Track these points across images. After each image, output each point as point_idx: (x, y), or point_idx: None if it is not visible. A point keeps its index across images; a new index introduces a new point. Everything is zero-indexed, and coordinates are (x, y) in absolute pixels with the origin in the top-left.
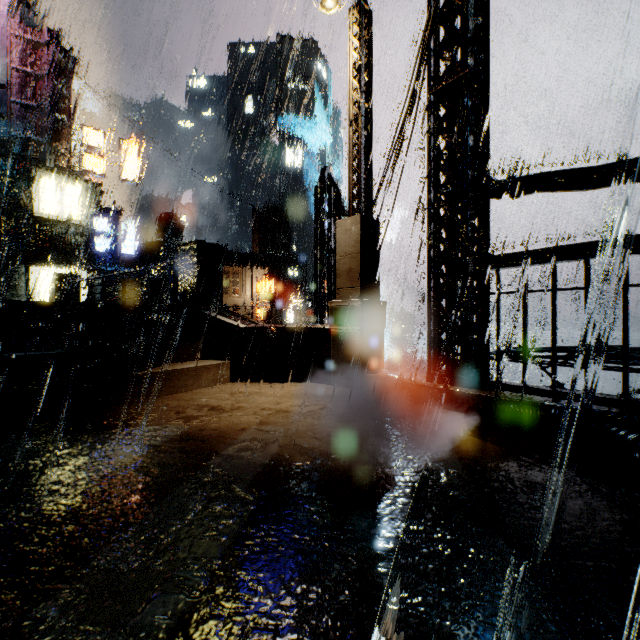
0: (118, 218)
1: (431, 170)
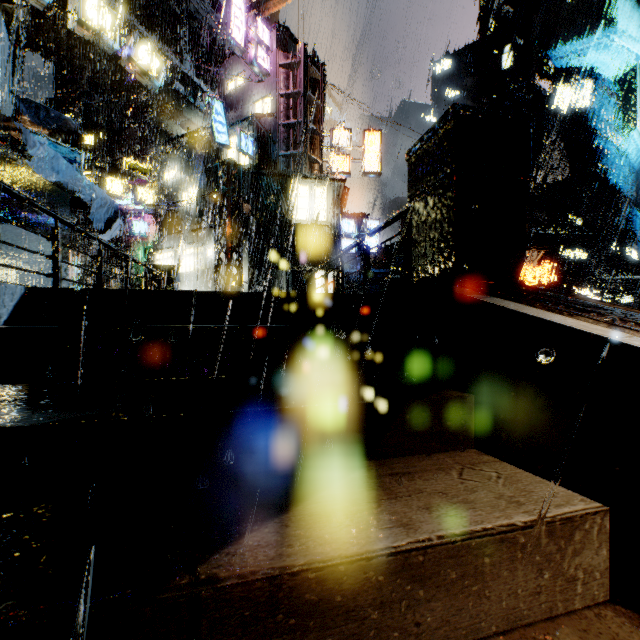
0: None
1: None
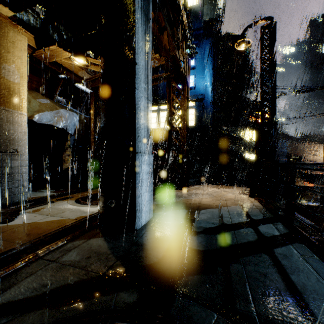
0: None
1: None
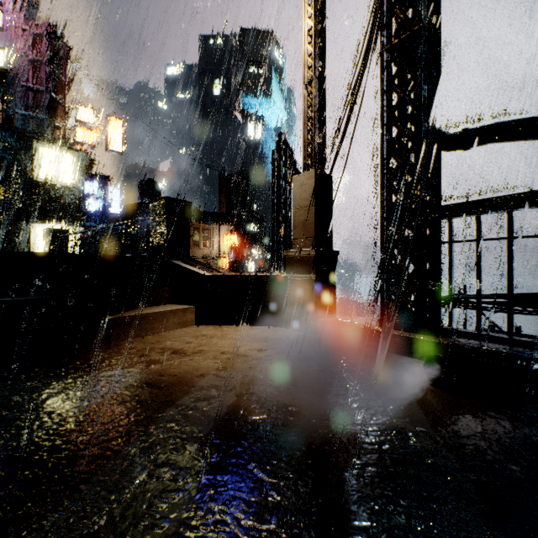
0: (107, 183)
1: (384, 124)
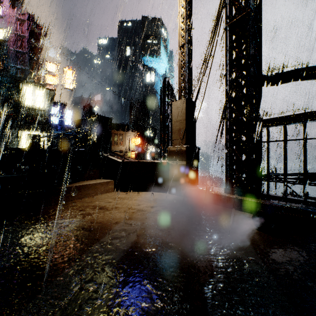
0: (63, 107)
1: (227, 70)
